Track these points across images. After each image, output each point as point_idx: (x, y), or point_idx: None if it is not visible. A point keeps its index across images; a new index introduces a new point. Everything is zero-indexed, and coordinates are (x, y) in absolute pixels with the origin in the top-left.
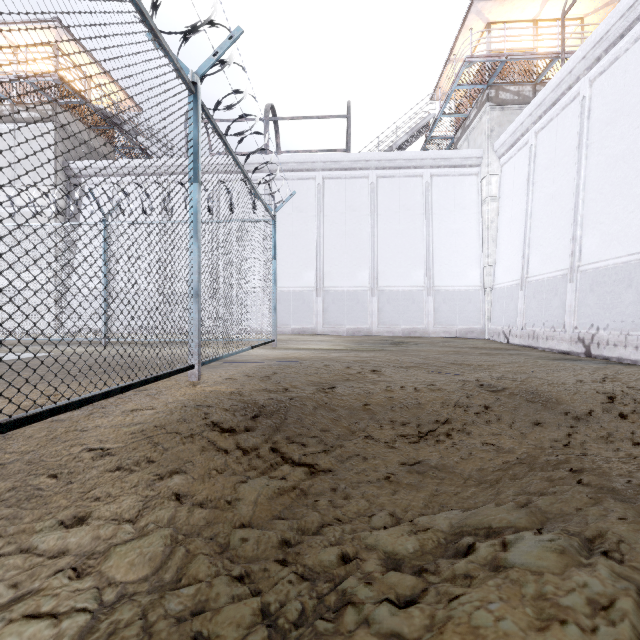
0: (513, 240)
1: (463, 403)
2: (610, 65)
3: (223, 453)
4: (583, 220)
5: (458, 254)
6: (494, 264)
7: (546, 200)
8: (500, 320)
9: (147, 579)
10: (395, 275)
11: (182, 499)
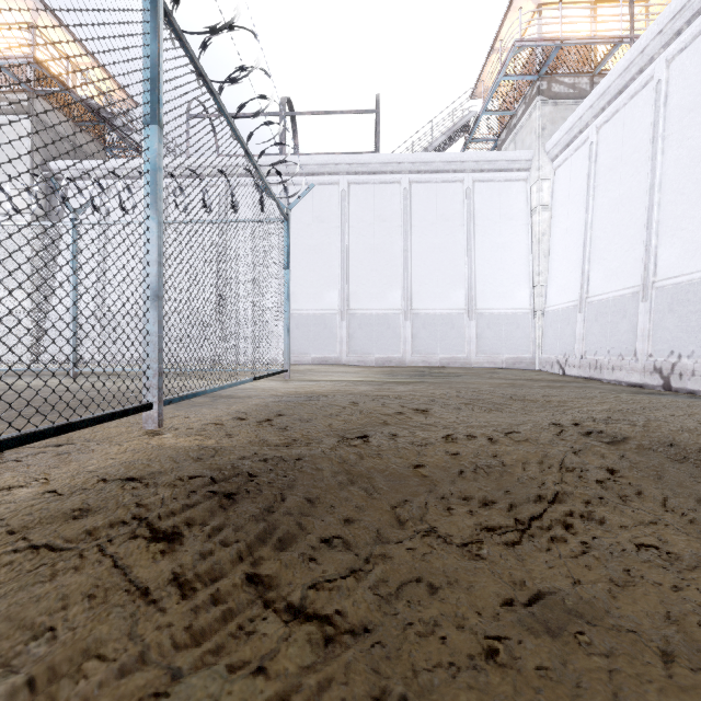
0: (569, 254)
1: (573, 464)
2: (693, 39)
3: (136, 599)
4: (659, 227)
5: (504, 272)
6: (546, 283)
7: (611, 206)
8: (554, 348)
9: None
10: (432, 296)
11: None
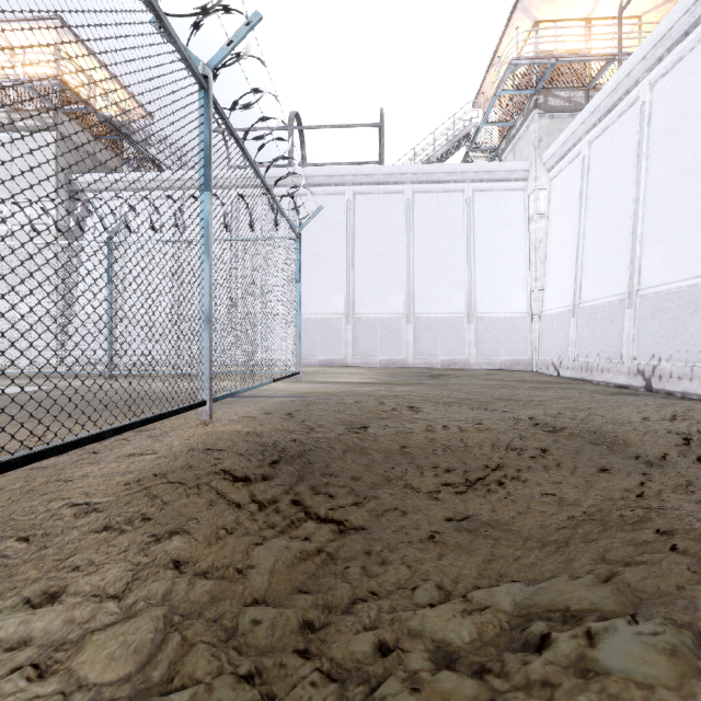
0: (564, 262)
1: (516, 445)
2: (673, 66)
3: (235, 508)
4: (643, 239)
5: (503, 277)
6: (543, 288)
7: (601, 217)
8: (549, 350)
9: (130, 679)
10: (433, 301)
11: (182, 567)
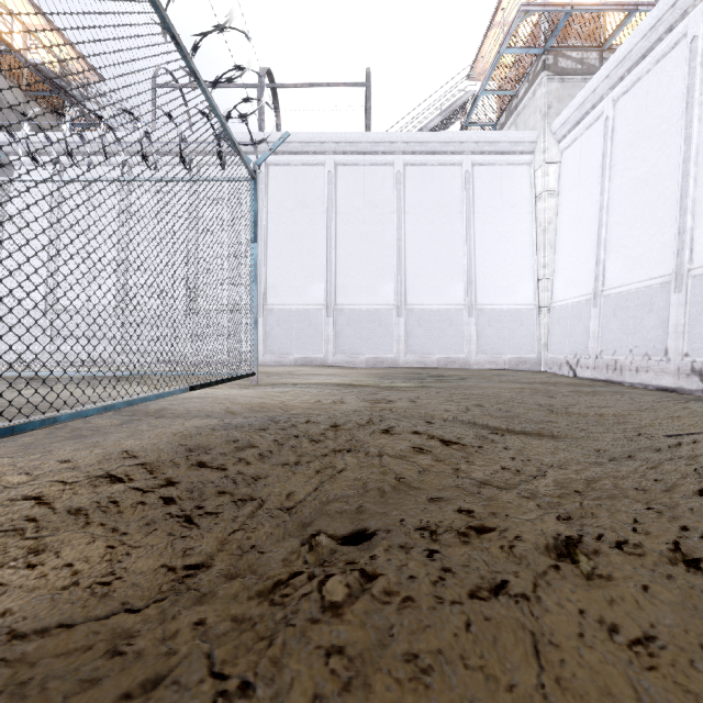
0: (580, 244)
1: None
2: None
3: None
4: (695, 206)
5: (506, 264)
6: (552, 276)
7: (632, 186)
8: (562, 347)
9: None
10: (427, 290)
11: None
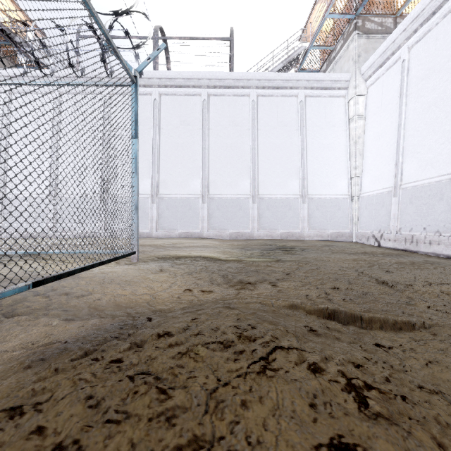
0: (382, 151)
1: None
2: None
3: None
4: None
5: (329, 166)
6: (361, 175)
7: (424, 108)
8: (369, 225)
9: None
10: (274, 184)
11: None
